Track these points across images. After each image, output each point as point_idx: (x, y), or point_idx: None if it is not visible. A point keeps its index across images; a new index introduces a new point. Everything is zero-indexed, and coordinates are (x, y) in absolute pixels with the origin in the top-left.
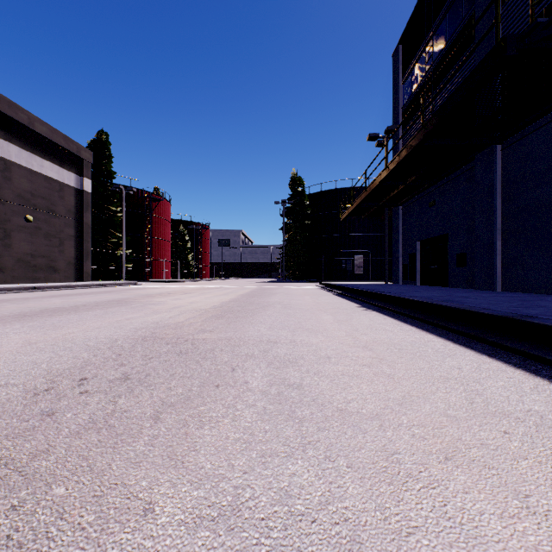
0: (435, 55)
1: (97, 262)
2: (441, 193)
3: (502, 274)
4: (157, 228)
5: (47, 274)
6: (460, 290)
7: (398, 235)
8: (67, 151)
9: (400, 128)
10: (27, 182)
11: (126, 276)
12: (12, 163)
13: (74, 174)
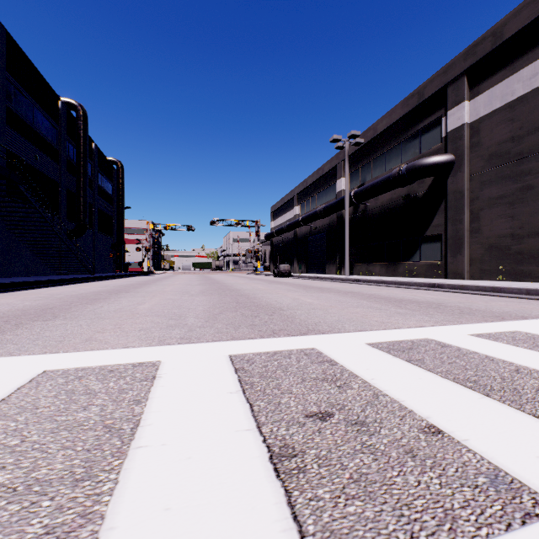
0: None
1: None
2: None
3: None
4: None
5: None
6: None
7: None
8: None
9: None
10: None
11: None
12: None
13: None
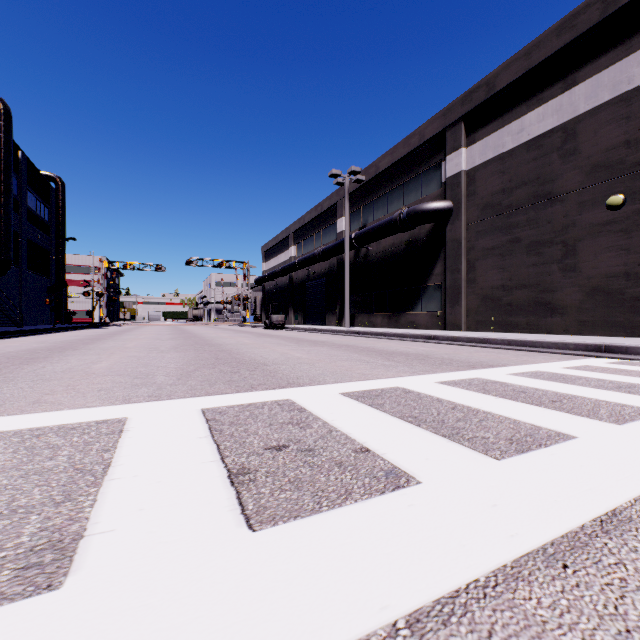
0: None
1: None
2: None
3: None
4: None
5: None
6: None
7: None
8: None
9: None
10: (614, 128)
11: None
12: (579, 119)
13: None
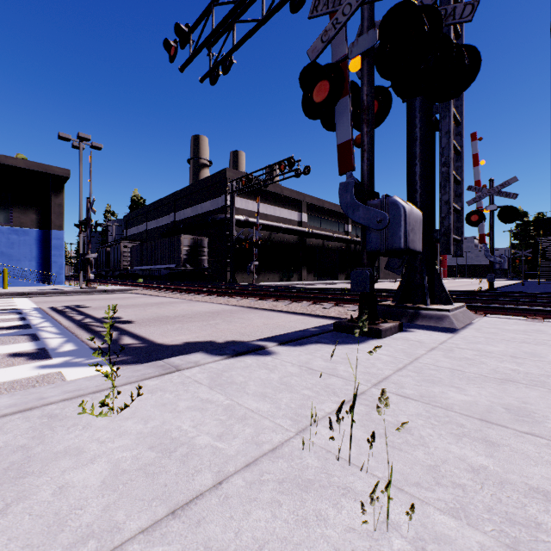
0: None
1: None
2: None
3: None
4: None
5: (396, 276)
6: None
7: None
8: None
9: None
10: None
11: None
12: None
13: None
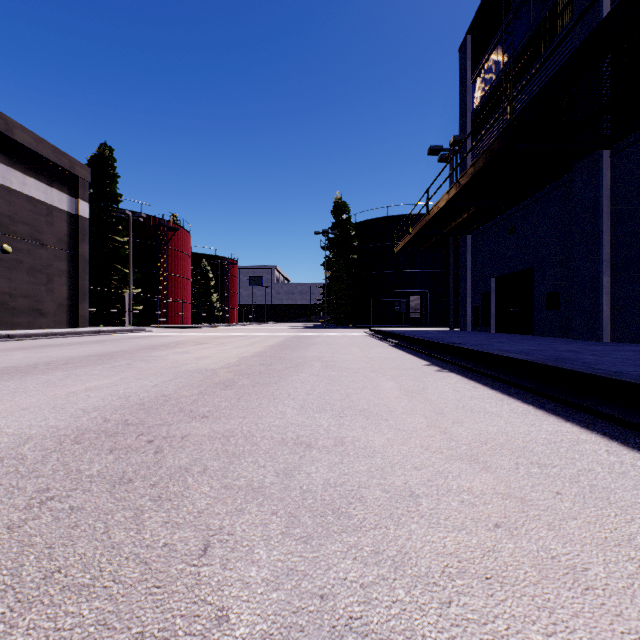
0: (516, 44)
1: (99, 304)
2: (523, 217)
3: (611, 320)
4: (173, 263)
5: (30, 319)
6: (553, 340)
7: (466, 270)
8: (58, 166)
9: (469, 139)
10: (4, 203)
11: (134, 321)
12: None
13: (67, 195)
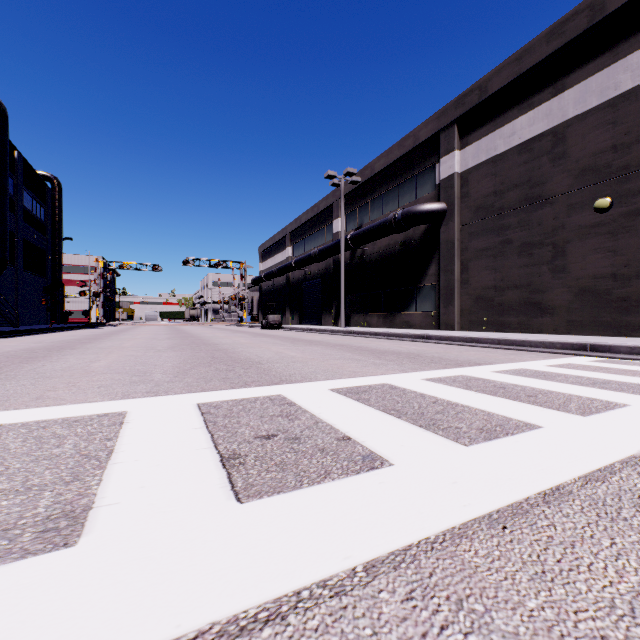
0: None
1: None
2: None
3: None
4: None
5: None
6: None
7: None
8: None
9: None
10: (602, 133)
11: None
12: (568, 123)
13: None
